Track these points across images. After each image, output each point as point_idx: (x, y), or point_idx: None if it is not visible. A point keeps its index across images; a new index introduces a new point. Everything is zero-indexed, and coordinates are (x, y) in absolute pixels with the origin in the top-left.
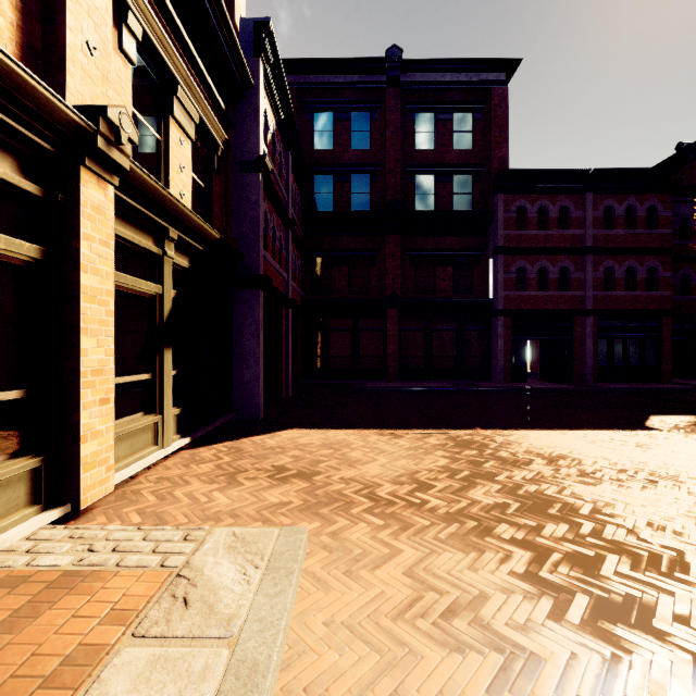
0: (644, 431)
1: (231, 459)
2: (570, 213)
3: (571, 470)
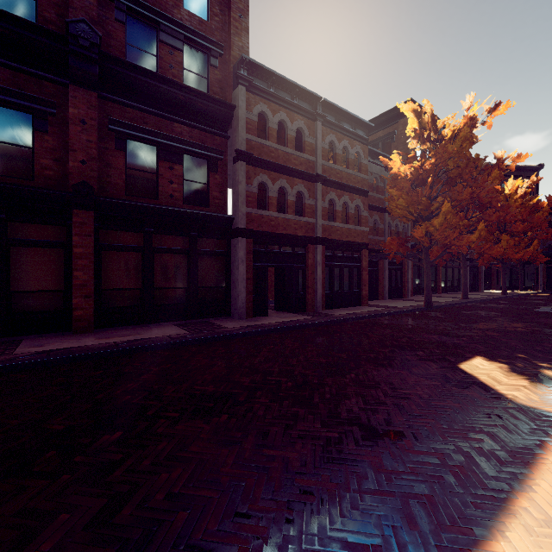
0: None
1: None
2: (305, 137)
3: None
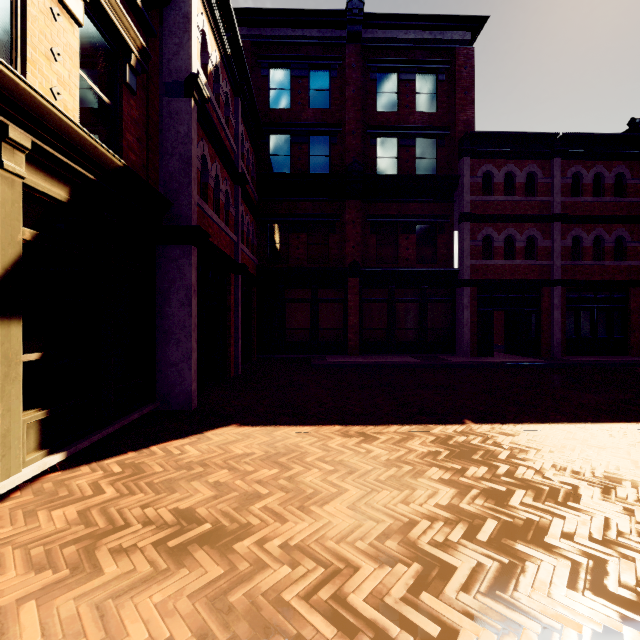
0: None
1: (114, 494)
2: (537, 179)
3: None
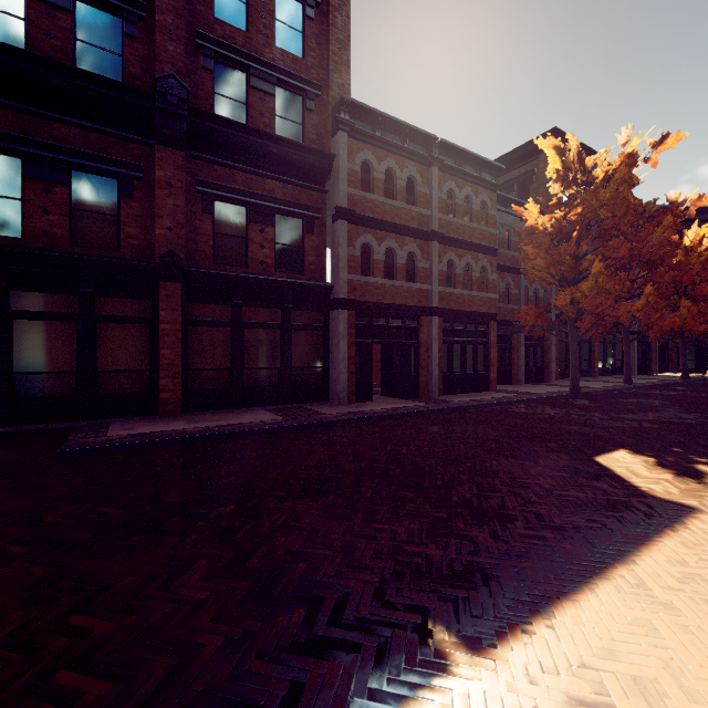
0: (696, 521)
1: None
2: (417, 186)
3: None
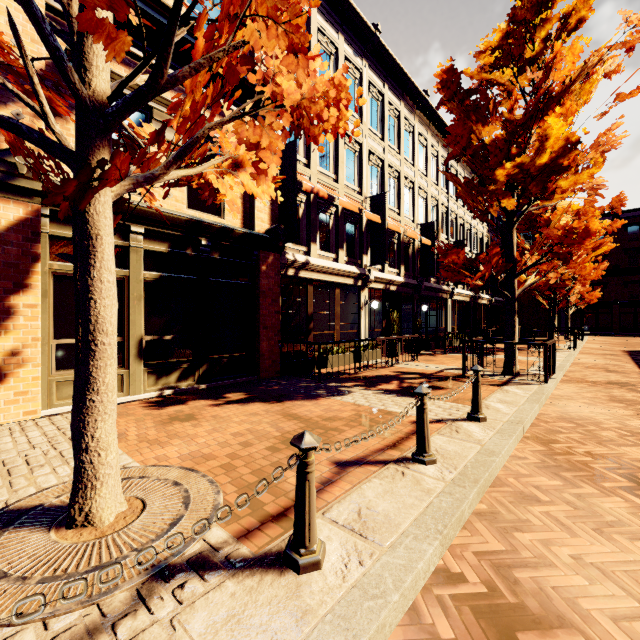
0: None
1: None
2: None
3: (638, 338)
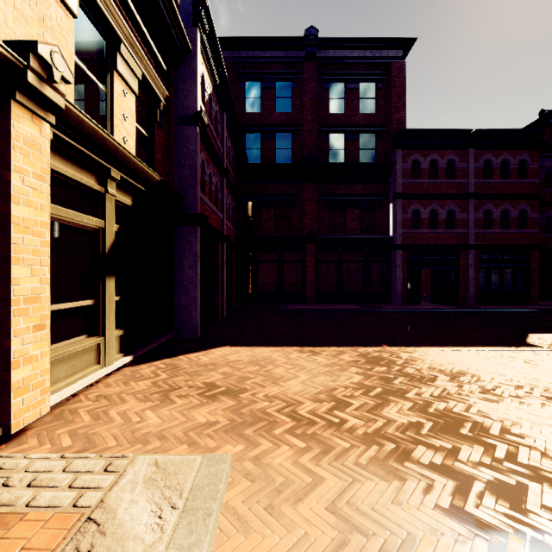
0: (527, 347)
1: (167, 376)
2: (456, 165)
3: (473, 386)
